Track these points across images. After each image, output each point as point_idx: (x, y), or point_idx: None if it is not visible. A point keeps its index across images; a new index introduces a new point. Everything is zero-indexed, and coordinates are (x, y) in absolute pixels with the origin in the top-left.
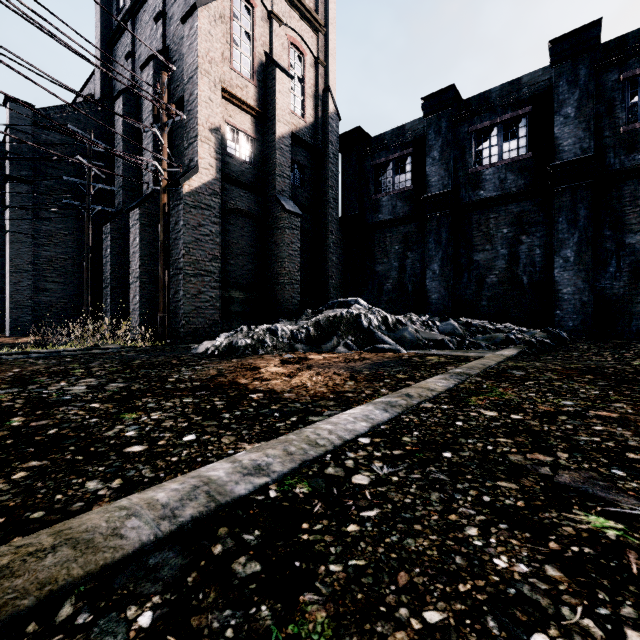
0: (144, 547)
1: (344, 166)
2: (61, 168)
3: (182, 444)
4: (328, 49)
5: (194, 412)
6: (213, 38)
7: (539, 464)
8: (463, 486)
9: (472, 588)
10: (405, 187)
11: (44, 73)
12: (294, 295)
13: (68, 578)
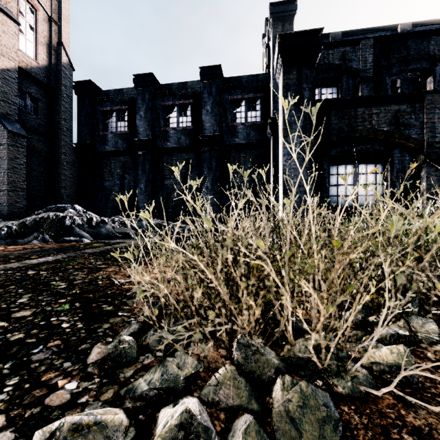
0: None
1: (79, 106)
2: None
3: None
4: (62, 14)
5: None
6: None
7: None
8: None
9: None
10: (124, 131)
11: None
12: (19, 200)
13: None
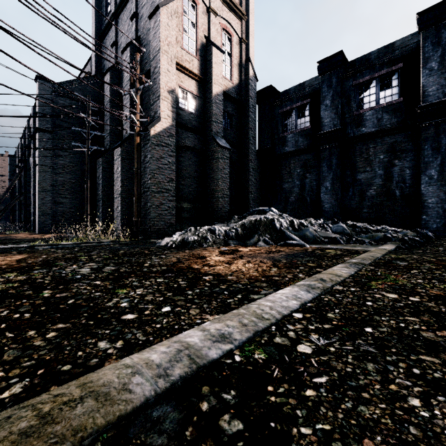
0: (148, 401)
1: (260, 114)
2: (70, 122)
3: (162, 314)
4: (249, 31)
5: (166, 289)
6: (170, 28)
7: None
8: (392, 358)
9: None
10: (305, 127)
11: (61, 58)
12: (225, 205)
13: (94, 426)
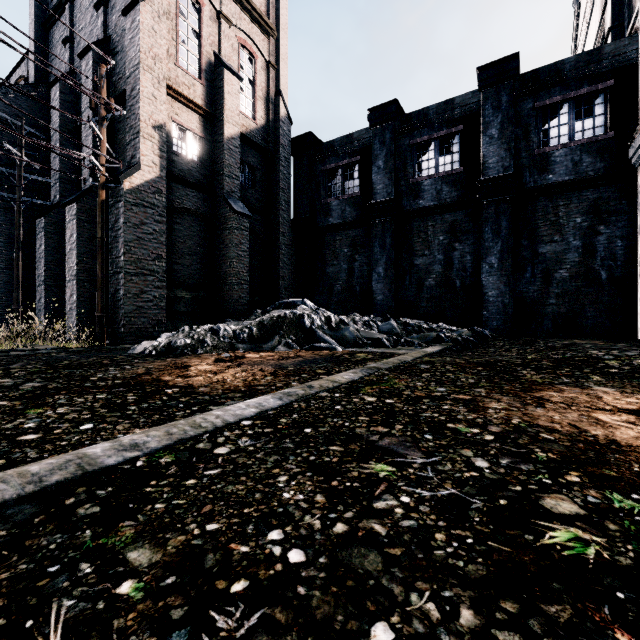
0: (5, 503)
1: (296, 169)
2: None
3: (77, 432)
4: (279, 54)
5: (102, 406)
6: (157, 34)
7: (374, 434)
8: (301, 451)
9: (254, 510)
10: (353, 193)
11: None
12: (243, 295)
13: None
